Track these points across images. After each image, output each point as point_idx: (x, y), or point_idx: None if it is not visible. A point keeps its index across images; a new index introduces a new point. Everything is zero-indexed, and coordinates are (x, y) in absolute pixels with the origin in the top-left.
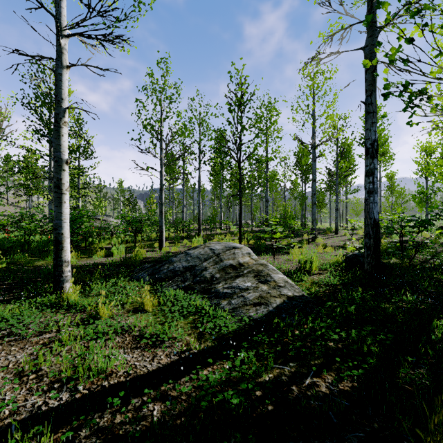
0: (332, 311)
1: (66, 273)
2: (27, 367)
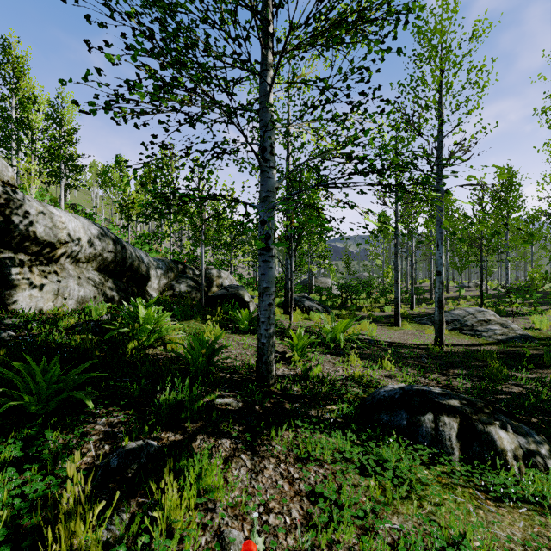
0: (544, 342)
1: (400, 317)
2: (425, 339)
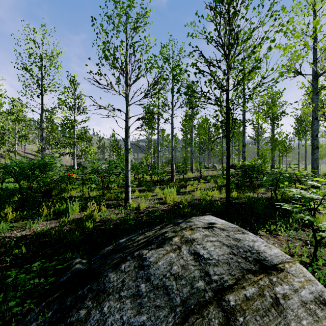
0: None
1: None
2: None
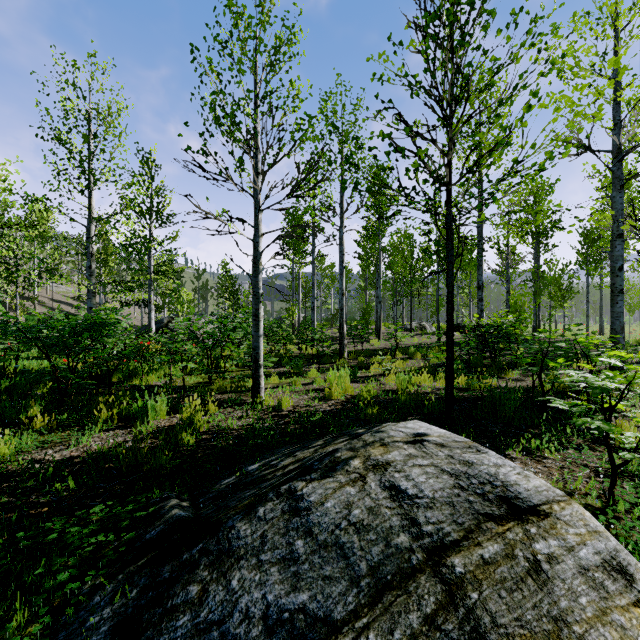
0: None
1: None
2: None
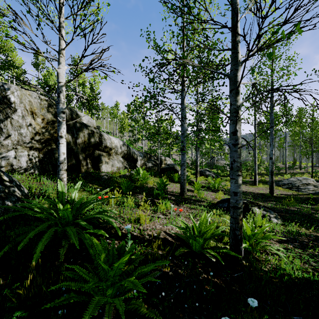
0: None
1: (257, 181)
2: (267, 191)
